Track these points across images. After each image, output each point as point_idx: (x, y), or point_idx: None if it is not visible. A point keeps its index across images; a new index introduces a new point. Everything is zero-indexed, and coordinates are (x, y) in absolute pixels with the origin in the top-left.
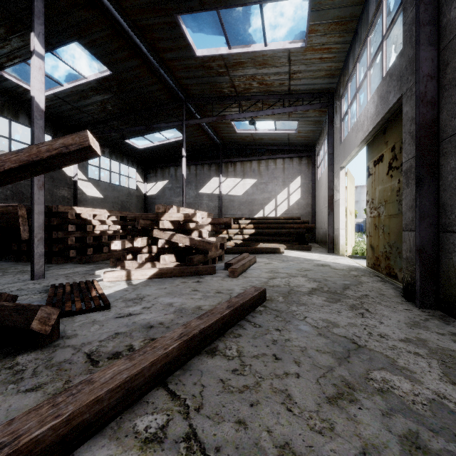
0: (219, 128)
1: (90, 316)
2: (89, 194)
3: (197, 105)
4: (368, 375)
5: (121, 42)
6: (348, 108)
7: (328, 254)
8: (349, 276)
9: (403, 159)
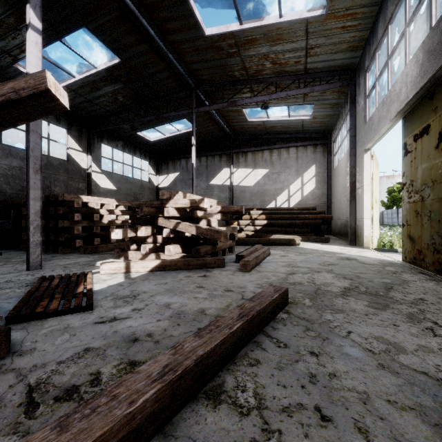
0: (229, 117)
1: (65, 320)
2: (103, 186)
3: (207, 93)
4: None
5: (128, 25)
6: (375, 81)
7: (350, 246)
8: (386, 272)
9: None
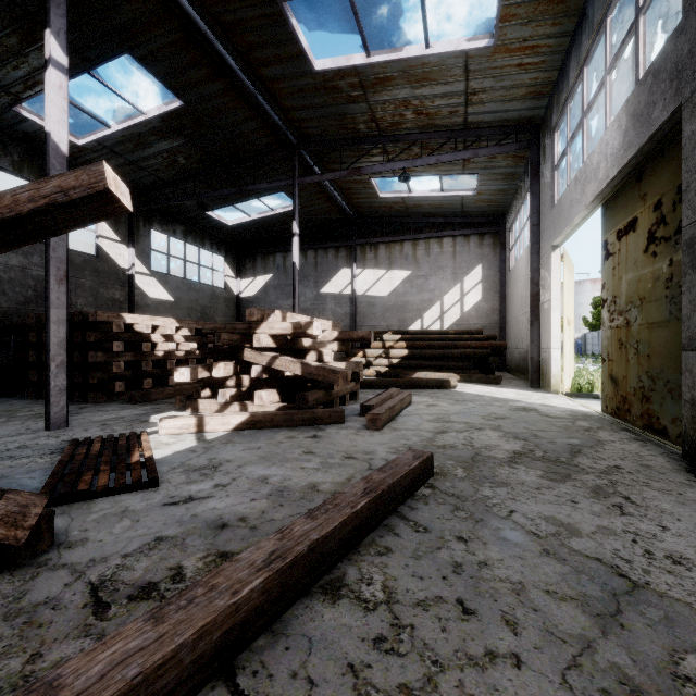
0: (351, 190)
1: (121, 501)
2: (152, 296)
3: (316, 154)
4: (678, 668)
5: (196, 52)
6: (566, 146)
7: (531, 389)
8: (576, 429)
9: (684, 221)
